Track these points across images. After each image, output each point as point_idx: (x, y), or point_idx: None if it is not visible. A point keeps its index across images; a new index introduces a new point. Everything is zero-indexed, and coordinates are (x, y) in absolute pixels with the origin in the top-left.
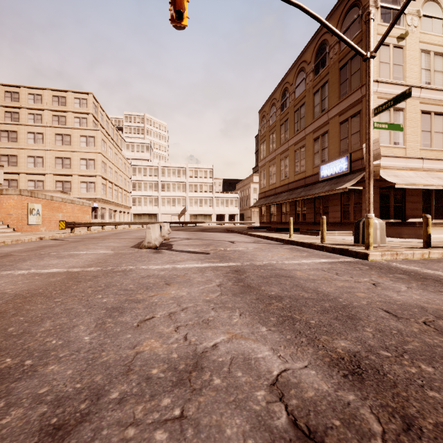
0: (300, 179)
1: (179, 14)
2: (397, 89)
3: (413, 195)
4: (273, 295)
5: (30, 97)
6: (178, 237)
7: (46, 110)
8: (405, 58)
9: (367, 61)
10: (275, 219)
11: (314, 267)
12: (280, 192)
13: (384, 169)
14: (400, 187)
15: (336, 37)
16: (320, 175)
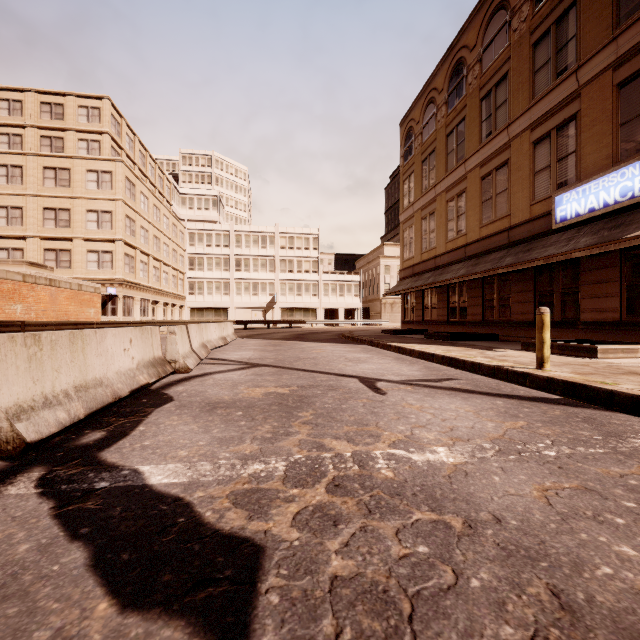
0: (497, 233)
1: None
2: None
3: None
4: None
5: (1, 105)
6: (228, 359)
7: (29, 127)
8: None
9: None
10: (435, 315)
11: None
12: (447, 263)
13: None
14: None
15: None
16: (554, 216)
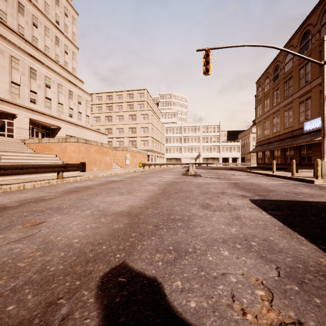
0: (288, 132)
1: (207, 70)
2: None
3: None
4: (247, 188)
5: (117, 97)
6: (200, 172)
7: (124, 102)
8: None
9: (322, 67)
10: (269, 161)
11: (273, 184)
12: (273, 141)
13: None
14: None
15: (316, 28)
16: (303, 129)
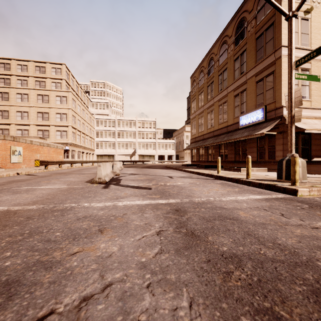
0: (223, 127)
1: None
2: (304, 53)
3: (317, 139)
4: (226, 254)
5: (18, 67)
6: (127, 173)
7: (30, 77)
8: (310, 28)
9: (289, 20)
10: (203, 158)
11: (254, 205)
12: (207, 137)
13: None
14: (306, 133)
15: (252, 14)
16: (239, 124)
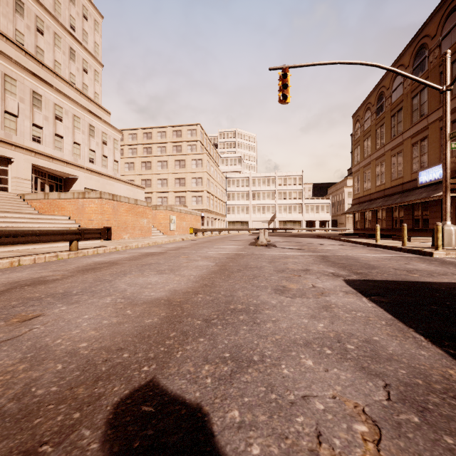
0: (397, 185)
1: (285, 97)
2: None
3: None
4: (340, 263)
5: (158, 134)
6: (275, 241)
7: (168, 143)
8: None
9: (443, 94)
10: (370, 225)
11: (377, 257)
12: (375, 198)
13: None
14: None
15: (436, 40)
16: (418, 181)
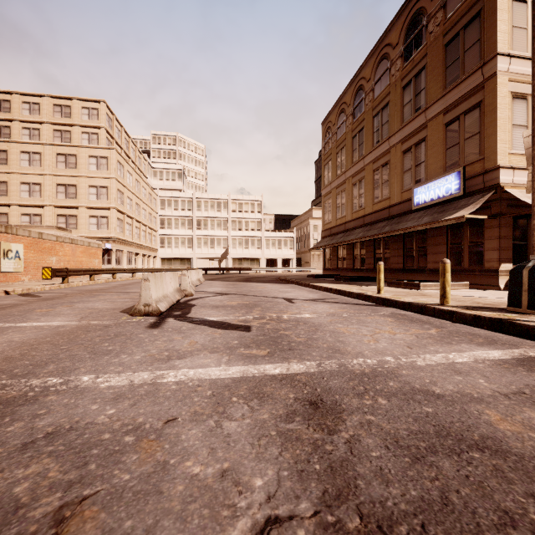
0: (382, 209)
1: None
2: None
3: None
4: None
5: (24, 106)
6: (209, 291)
7: (45, 123)
8: None
9: None
10: (345, 264)
11: (507, 384)
12: (352, 227)
13: (520, 188)
14: None
15: None
16: (413, 202)
